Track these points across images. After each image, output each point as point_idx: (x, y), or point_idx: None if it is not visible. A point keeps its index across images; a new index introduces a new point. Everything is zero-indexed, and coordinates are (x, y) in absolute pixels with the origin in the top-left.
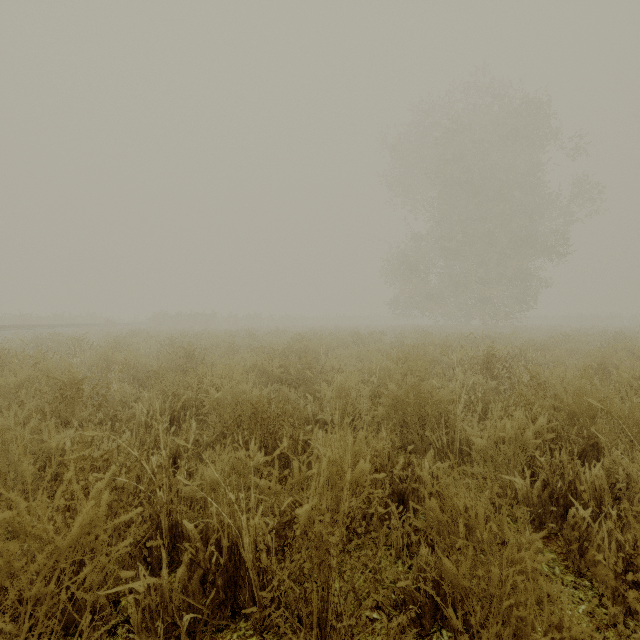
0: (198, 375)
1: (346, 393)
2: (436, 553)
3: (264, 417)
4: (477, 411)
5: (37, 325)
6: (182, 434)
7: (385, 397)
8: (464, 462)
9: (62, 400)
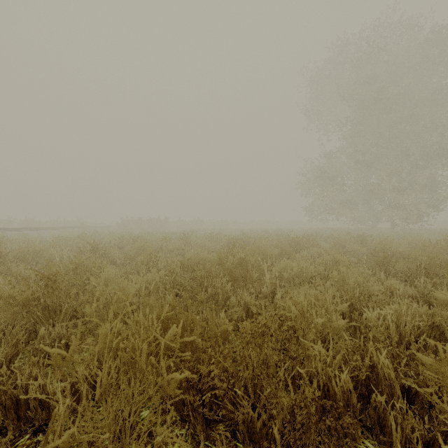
0: None
1: None
2: None
3: None
4: None
5: (25, 228)
6: None
7: None
8: None
9: None
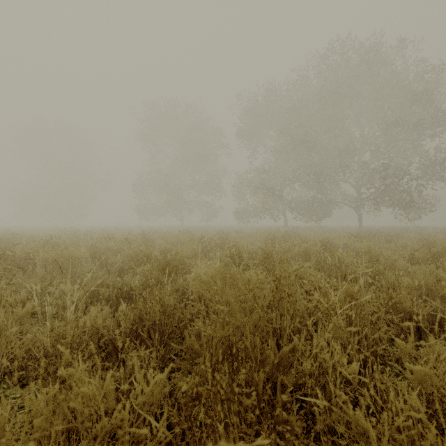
0: None
1: None
2: None
3: None
4: None
5: None
6: None
7: None
8: None
9: None
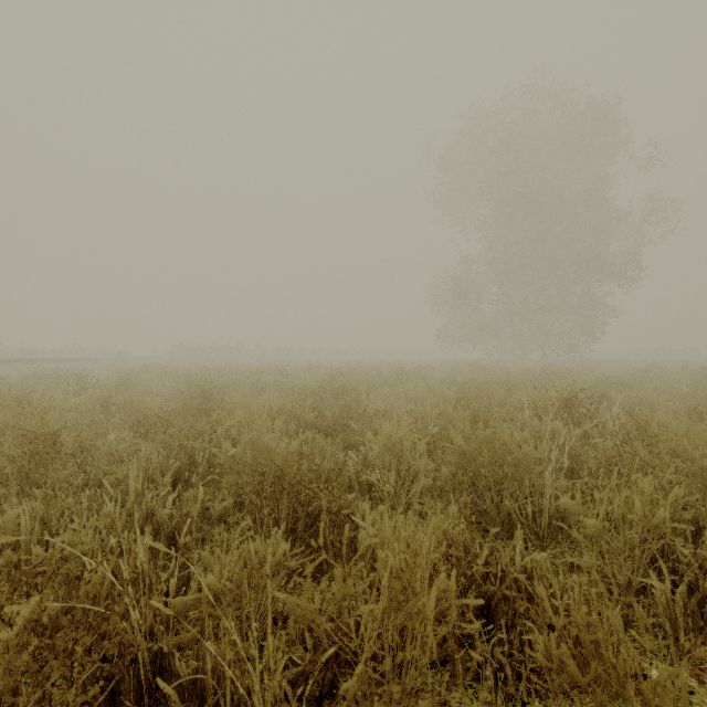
0: (212, 422)
1: (397, 445)
2: (542, 695)
3: (292, 483)
4: (563, 469)
5: (42, 359)
6: (182, 506)
7: (448, 452)
8: (553, 539)
9: (33, 457)
